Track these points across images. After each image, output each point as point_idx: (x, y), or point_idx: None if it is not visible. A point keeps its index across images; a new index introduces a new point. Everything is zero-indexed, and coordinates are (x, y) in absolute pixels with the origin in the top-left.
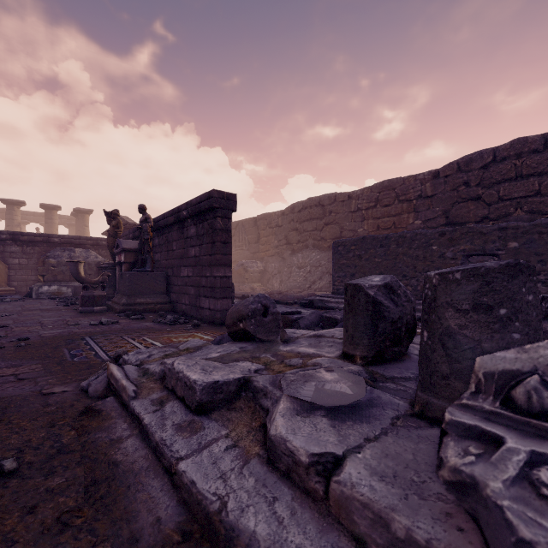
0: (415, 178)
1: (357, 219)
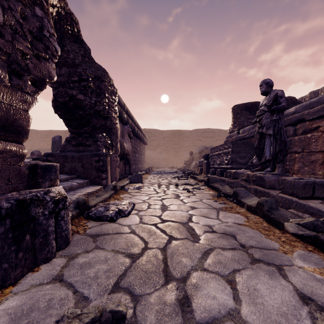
0: (60, 131)
1: (41, 140)
